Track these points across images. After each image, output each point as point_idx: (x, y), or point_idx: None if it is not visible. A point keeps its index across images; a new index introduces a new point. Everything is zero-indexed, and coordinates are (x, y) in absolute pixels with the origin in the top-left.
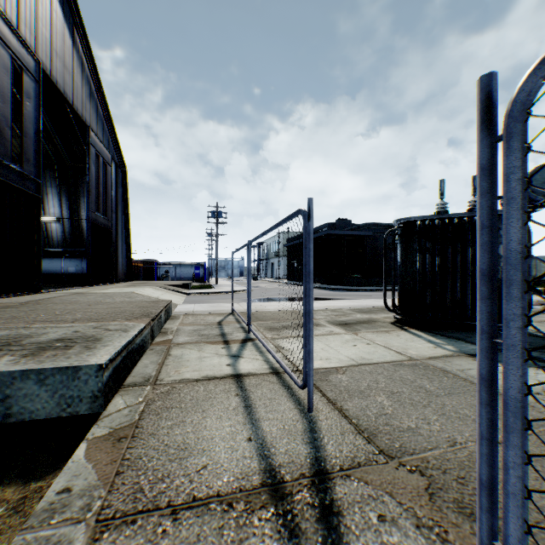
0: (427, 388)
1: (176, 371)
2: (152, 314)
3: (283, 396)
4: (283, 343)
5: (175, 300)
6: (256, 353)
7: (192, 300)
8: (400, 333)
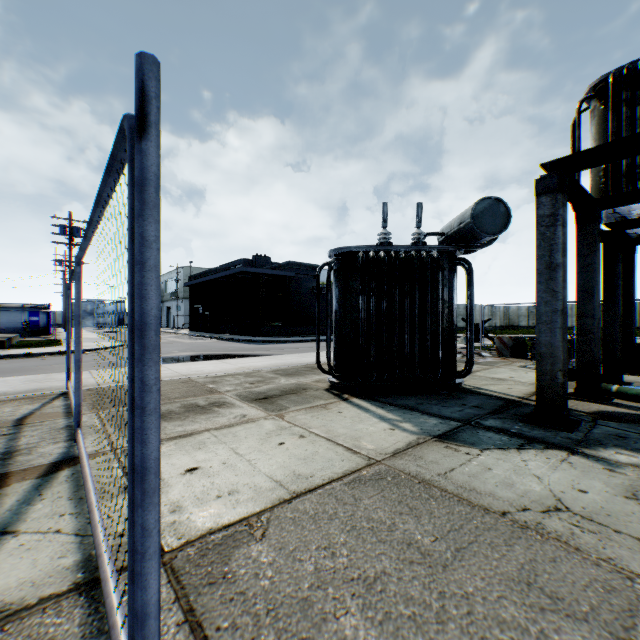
0: (421, 543)
1: None
2: None
3: None
4: None
5: None
6: (66, 508)
7: (1, 368)
8: (342, 407)
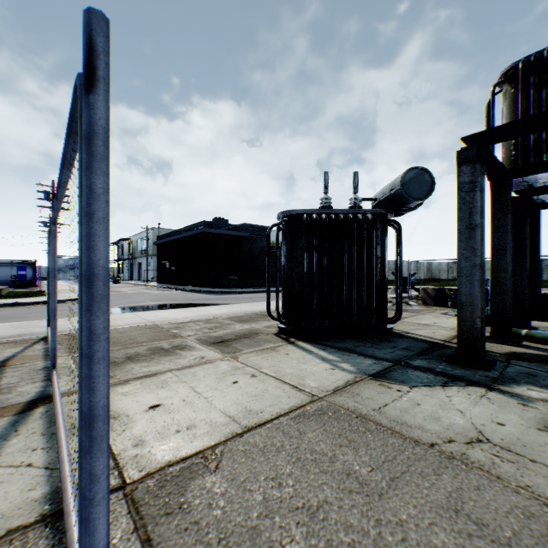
0: (359, 473)
1: None
2: None
3: None
4: (113, 398)
5: None
6: (39, 443)
7: None
8: (289, 349)
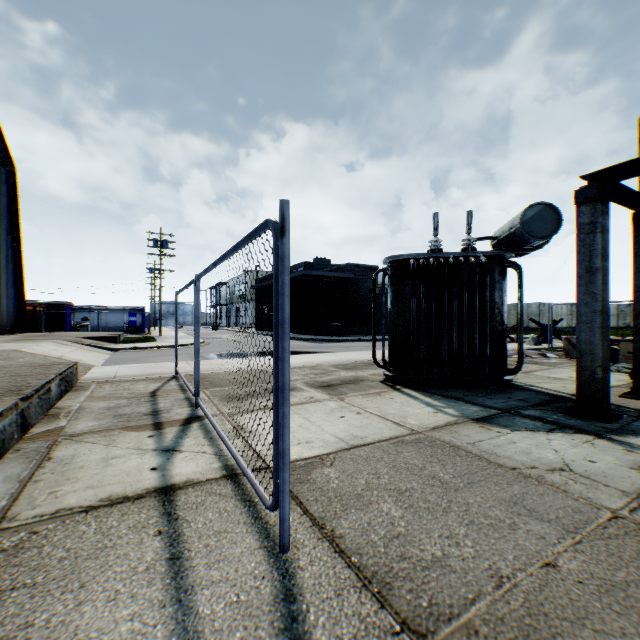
0: (442, 478)
1: (52, 493)
2: (29, 388)
3: (241, 522)
4: (245, 421)
5: (93, 359)
6: (204, 442)
7: (119, 358)
8: (394, 395)
